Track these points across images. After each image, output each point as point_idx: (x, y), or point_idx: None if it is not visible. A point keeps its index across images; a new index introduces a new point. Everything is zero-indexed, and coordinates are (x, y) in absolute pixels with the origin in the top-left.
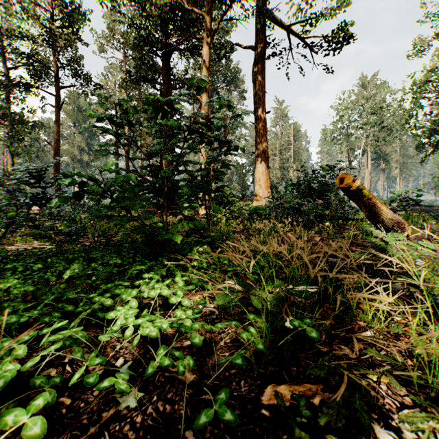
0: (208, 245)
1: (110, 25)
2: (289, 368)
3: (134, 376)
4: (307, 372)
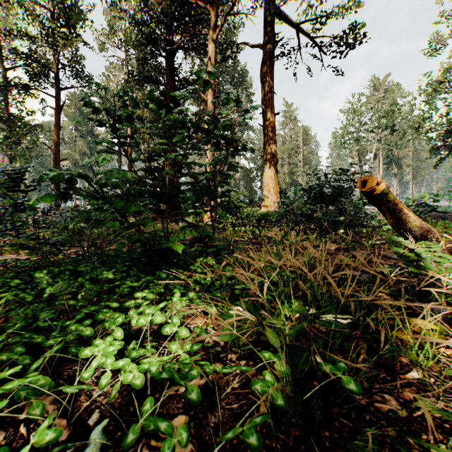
0: (214, 255)
1: (112, 23)
2: (319, 432)
3: (109, 444)
4: (347, 444)
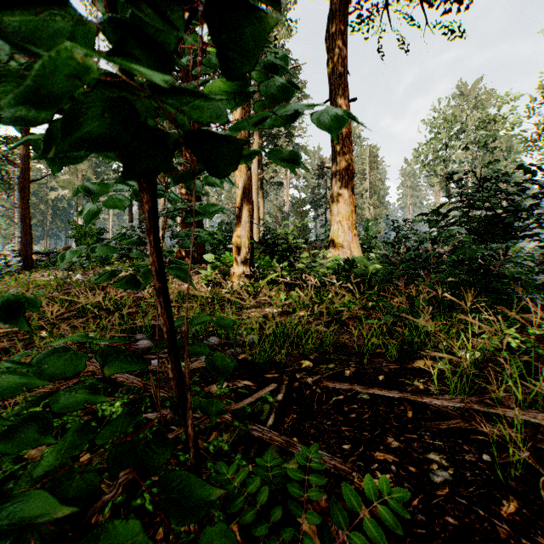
0: None
1: None
2: None
3: None
4: None
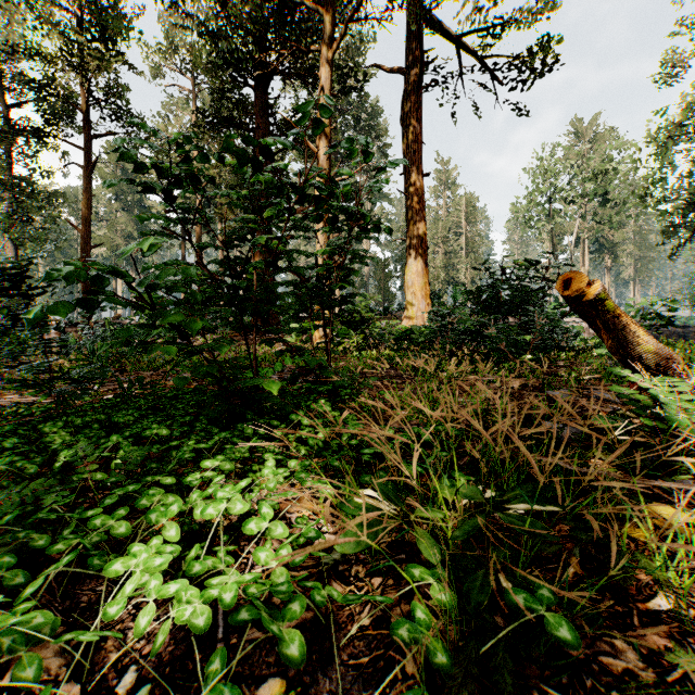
0: (329, 395)
1: (172, 36)
2: None
3: None
4: None
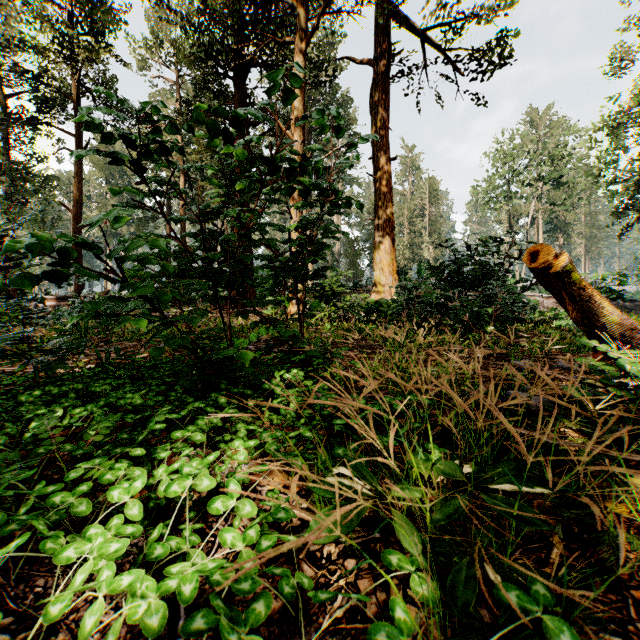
0: (302, 364)
1: (157, 31)
2: None
3: None
4: None
